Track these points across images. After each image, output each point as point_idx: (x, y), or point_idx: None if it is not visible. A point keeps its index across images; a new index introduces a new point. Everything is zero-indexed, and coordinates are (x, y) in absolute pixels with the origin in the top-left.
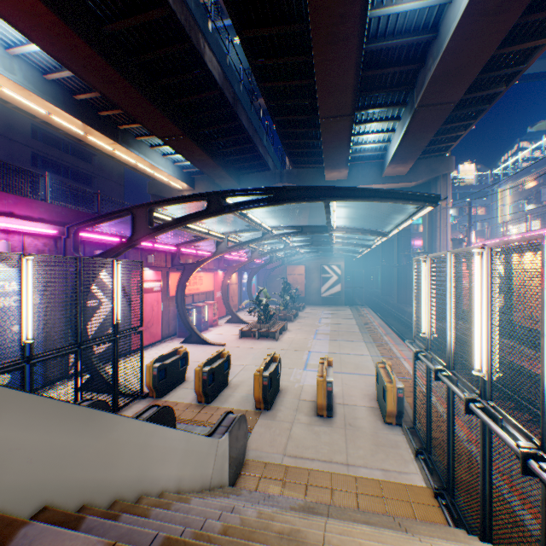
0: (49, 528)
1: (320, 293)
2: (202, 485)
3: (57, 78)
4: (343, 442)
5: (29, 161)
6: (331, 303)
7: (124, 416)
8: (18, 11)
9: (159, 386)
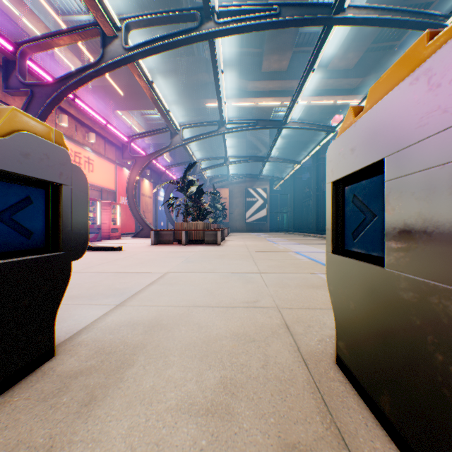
0: None
1: (245, 219)
2: None
3: None
4: None
5: None
6: (256, 229)
7: None
8: None
9: None
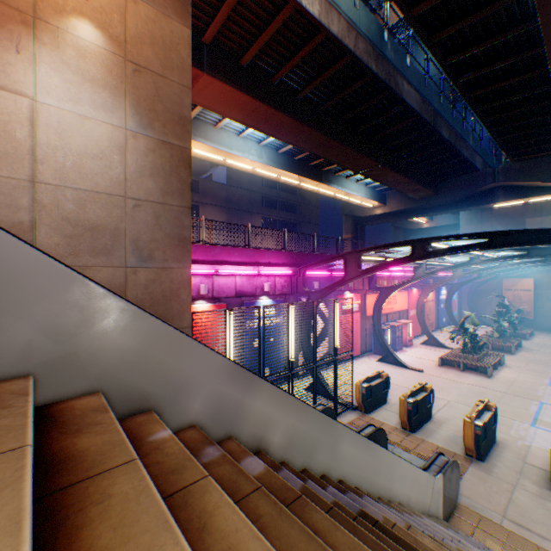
0: (374, 502)
1: None
2: (422, 509)
3: (284, 151)
4: None
5: (259, 204)
6: None
7: (381, 446)
8: (271, 126)
9: (365, 403)
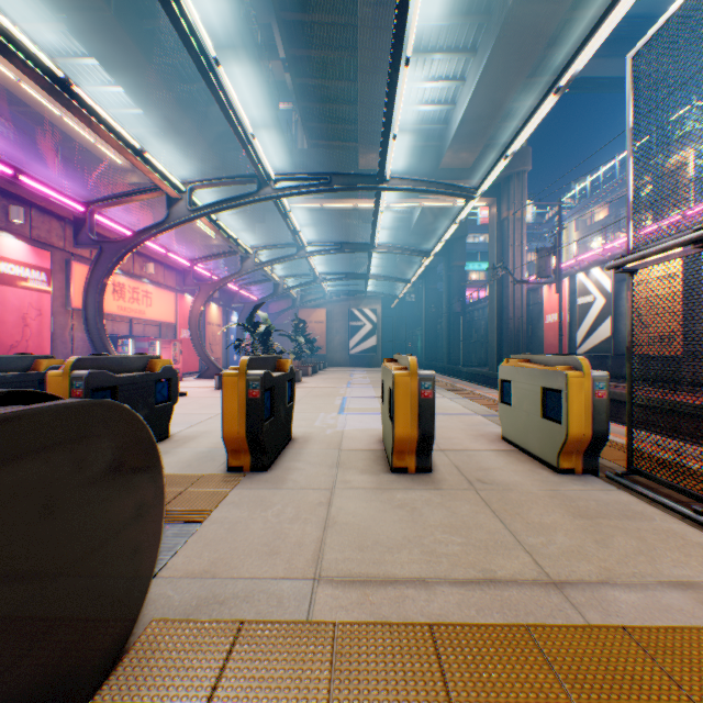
0: None
1: (348, 350)
2: None
3: None
4: (493, 520)
5: None
6: (363, 363)
7: None
8: None
9: None
